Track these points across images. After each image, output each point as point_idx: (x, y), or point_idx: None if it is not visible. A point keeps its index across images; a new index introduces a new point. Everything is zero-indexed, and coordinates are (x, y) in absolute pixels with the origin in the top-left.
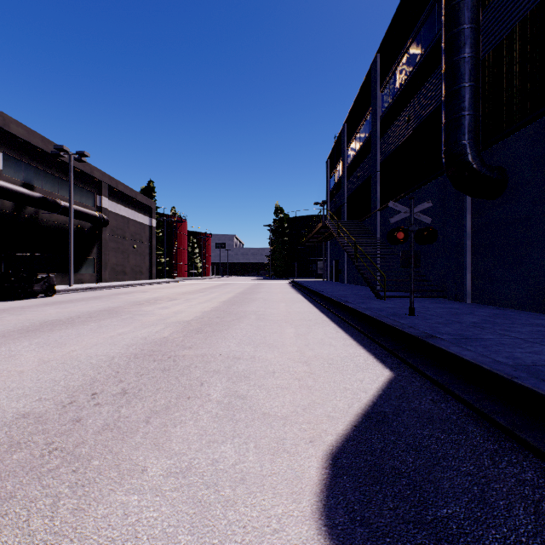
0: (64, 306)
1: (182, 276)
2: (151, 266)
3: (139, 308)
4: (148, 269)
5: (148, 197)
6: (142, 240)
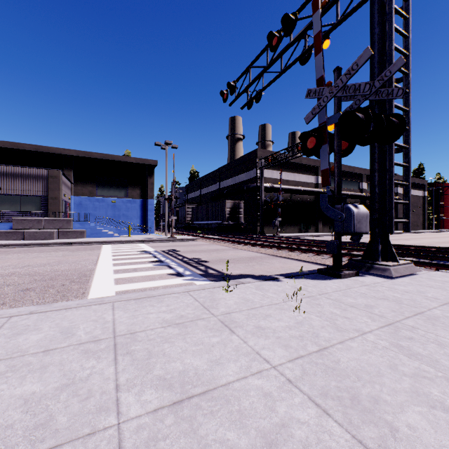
0: (407, 236)
1: (448, 228)
2: (423, 222)
3: (438, 238)
4: (421, 223)
5: (418, 175)
6: (417, 206)
